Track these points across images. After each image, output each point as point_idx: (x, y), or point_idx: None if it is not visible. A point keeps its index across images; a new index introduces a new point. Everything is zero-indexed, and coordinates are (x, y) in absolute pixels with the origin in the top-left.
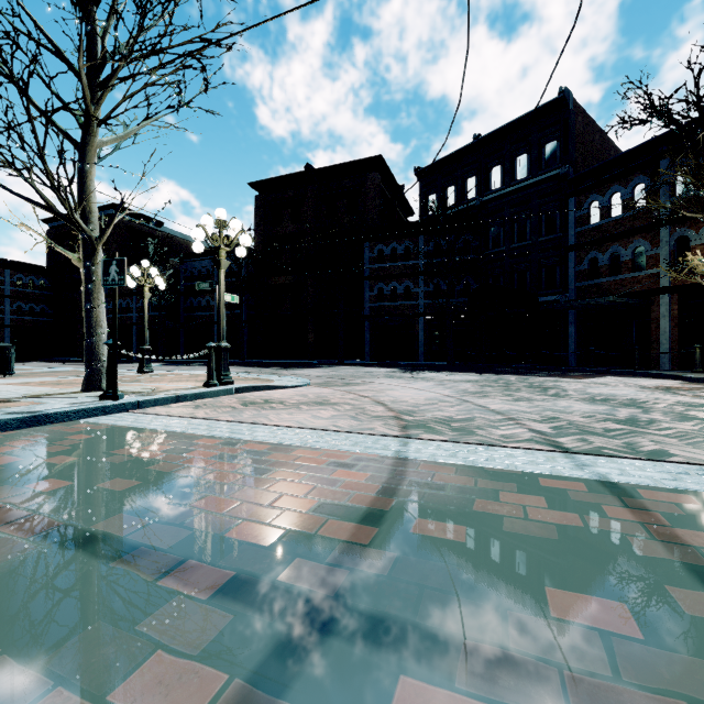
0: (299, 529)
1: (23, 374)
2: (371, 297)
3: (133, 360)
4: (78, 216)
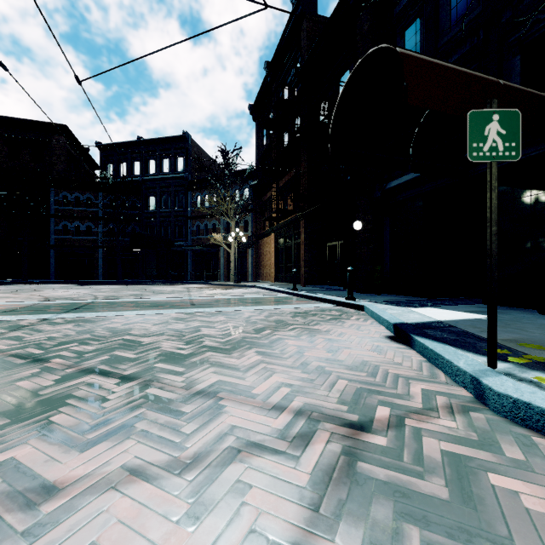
0: (2, 309)
1: None
2: (56, 231)
3: None
4: None
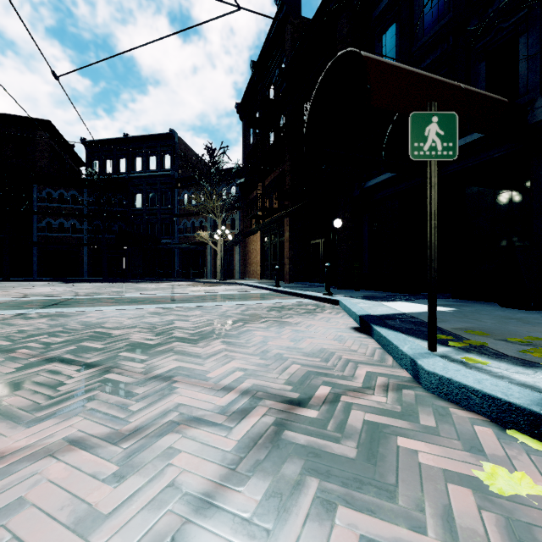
0: None
1: None
2: (40, 228)
3: None
4: None
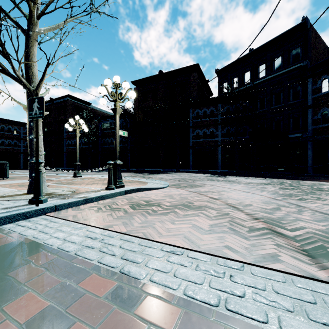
0: None
1: (15, 177)
2: (192, 137)
3: None
4: (19, 73)
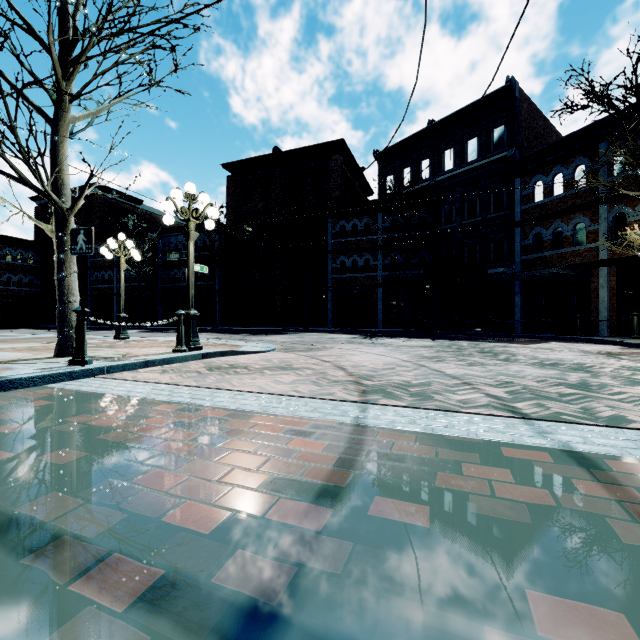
0: (246, 511)
1: (6, 340)
2: (334, 269)
3: (114, 327)
4: (49, 187)
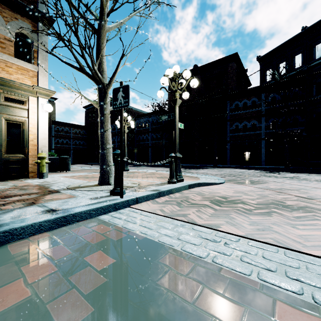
0: None
1: (74, 170)
2: (230, 130)
3: None
4: (96, 67)
